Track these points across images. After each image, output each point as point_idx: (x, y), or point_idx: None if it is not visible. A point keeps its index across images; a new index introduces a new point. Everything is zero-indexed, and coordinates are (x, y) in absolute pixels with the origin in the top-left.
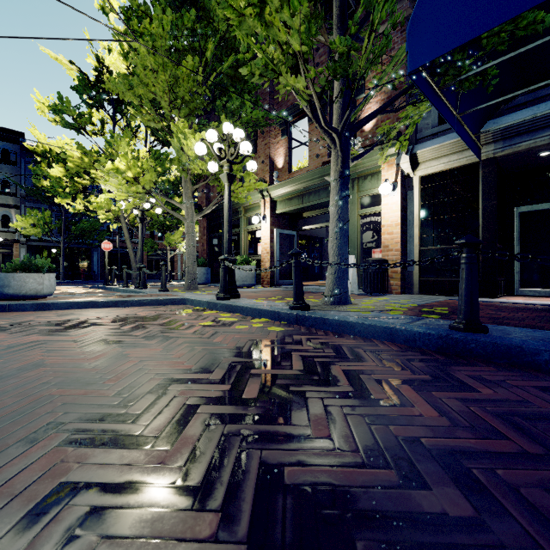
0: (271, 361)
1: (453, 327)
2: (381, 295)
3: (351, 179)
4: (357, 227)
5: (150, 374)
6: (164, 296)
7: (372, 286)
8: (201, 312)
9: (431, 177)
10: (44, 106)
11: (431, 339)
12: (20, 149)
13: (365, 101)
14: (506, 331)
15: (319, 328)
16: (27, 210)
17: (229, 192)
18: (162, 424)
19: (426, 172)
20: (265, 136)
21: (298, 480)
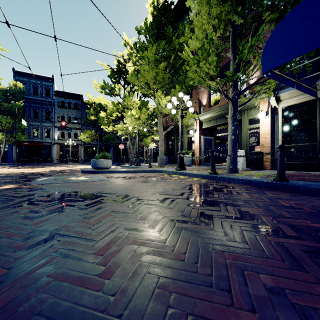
0: (202, 187)
1: (274, 180)
2: (259, 170)
3: (243, 109)
4: (247, 135)
5: (167, 188)
6: (152, 169)
7: (253, 165)
8: (171, 175)
9: (289, 107)
10: (97, 86)
11: (264, 183)
12: (81, 102)
13: (246, 78)
14: (298, 182)
15: (221, 181)
16: (83, 130)
17: (181, 123)
18: (178, 194)
19: (286, 105)
20: (197, 89)
21: (210, 200)
